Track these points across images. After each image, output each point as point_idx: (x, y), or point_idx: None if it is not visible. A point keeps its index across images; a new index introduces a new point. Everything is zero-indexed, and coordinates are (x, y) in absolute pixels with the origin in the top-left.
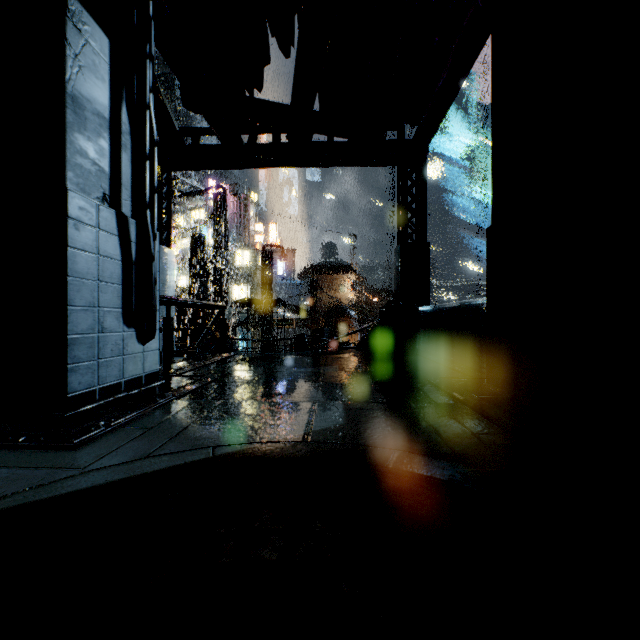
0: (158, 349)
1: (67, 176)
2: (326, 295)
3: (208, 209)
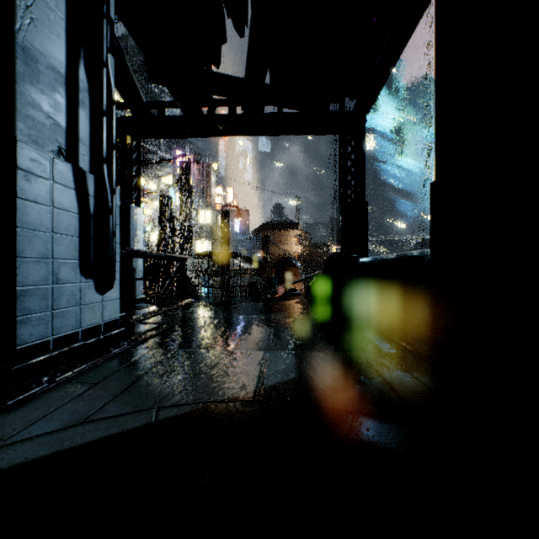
0: (118, 298)
1: (17, 127)
2: (276, 248)
3: (175, 175)
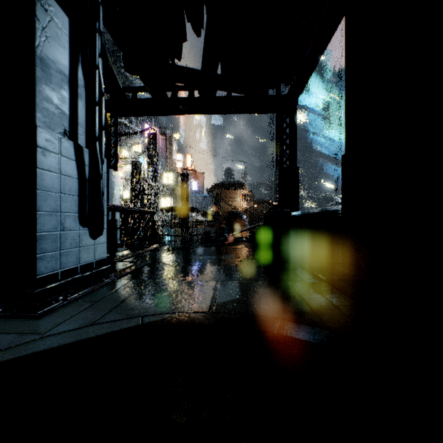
0: (105, 242)
1: (36, 116)
2: (226, 204)
3: (144, 144)
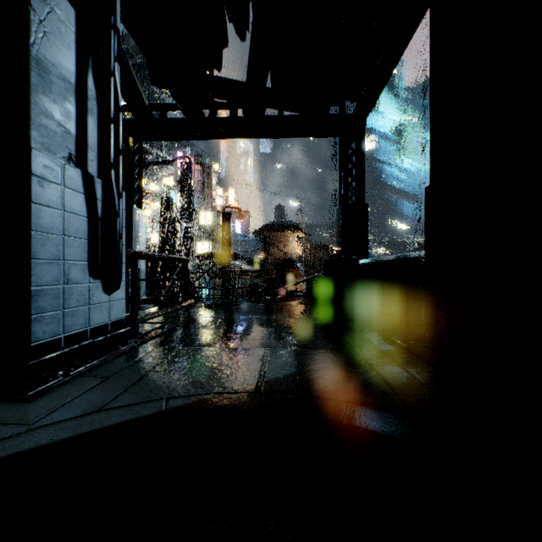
0: (124, 298)
1: (31, 135)
2: (277, 250)
3: (176, 177)
